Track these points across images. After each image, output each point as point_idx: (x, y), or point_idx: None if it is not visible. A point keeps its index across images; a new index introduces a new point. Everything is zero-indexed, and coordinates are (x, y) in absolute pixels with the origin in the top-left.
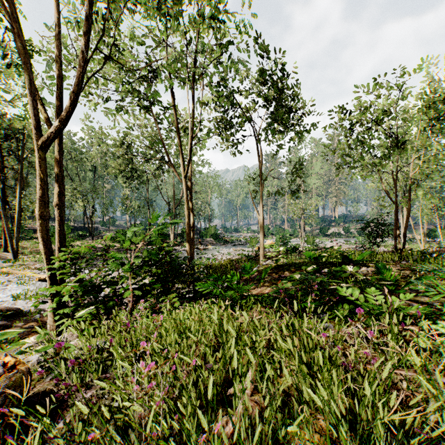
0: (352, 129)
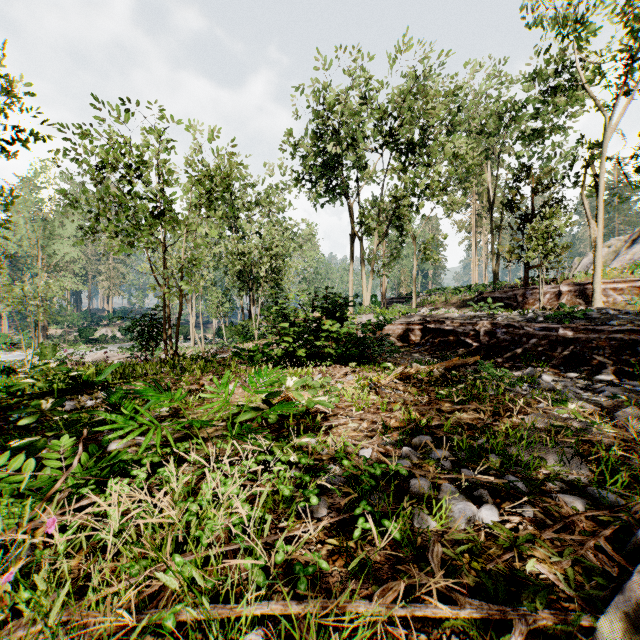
0: (99, 169)
